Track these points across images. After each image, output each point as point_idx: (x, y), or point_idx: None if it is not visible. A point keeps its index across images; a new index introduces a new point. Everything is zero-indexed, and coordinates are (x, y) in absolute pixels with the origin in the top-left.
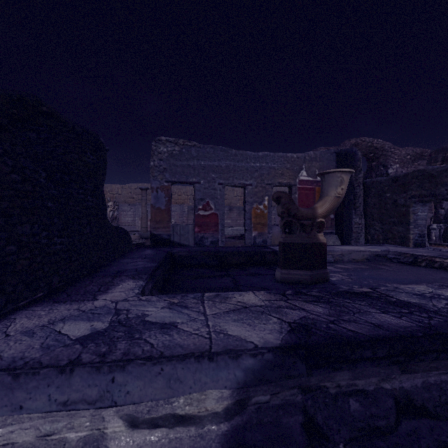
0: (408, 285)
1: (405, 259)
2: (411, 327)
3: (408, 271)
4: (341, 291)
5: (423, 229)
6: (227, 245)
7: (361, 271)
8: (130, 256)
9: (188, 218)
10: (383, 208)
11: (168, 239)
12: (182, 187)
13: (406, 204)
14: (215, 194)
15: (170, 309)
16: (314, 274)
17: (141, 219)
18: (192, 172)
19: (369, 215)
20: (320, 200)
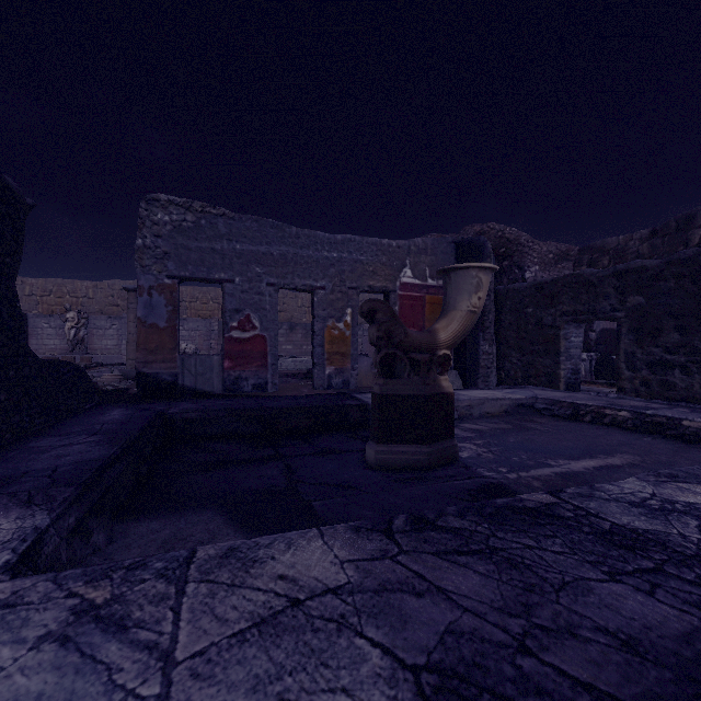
0: (580, 460)
1: (561, 410)
2: (700, 637)
3: (570, 433)
4: (501, 508)
5: (577, 362)
6: (282, 390)
7: (503, 436)
8: (64, 429)
9: (220, 341)
10: (522, 331)
11: (172, 381)
12: (209, 289)
13: (555, 325)
14: (261, 303)
15: (61, 648)
16: (434, 450)
17: (127, 344)
18: (220, 262)
19: (502, 340)
20: (442, 317)
